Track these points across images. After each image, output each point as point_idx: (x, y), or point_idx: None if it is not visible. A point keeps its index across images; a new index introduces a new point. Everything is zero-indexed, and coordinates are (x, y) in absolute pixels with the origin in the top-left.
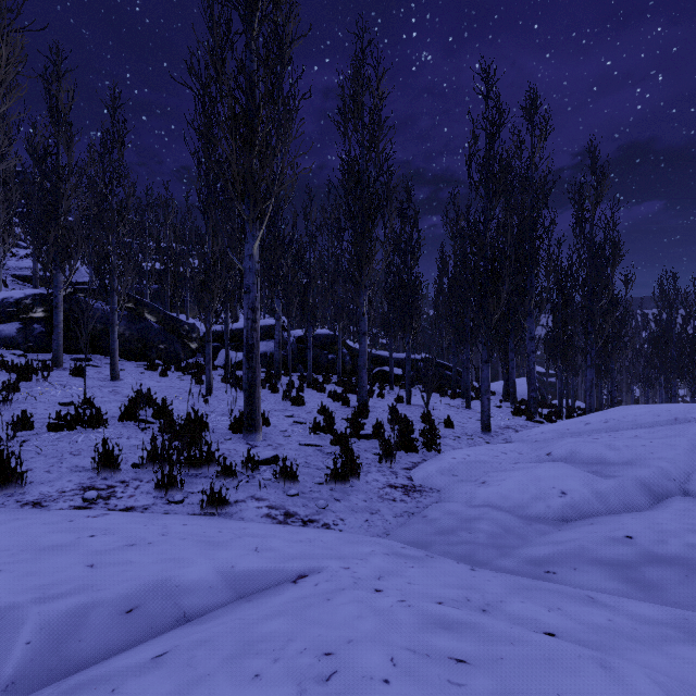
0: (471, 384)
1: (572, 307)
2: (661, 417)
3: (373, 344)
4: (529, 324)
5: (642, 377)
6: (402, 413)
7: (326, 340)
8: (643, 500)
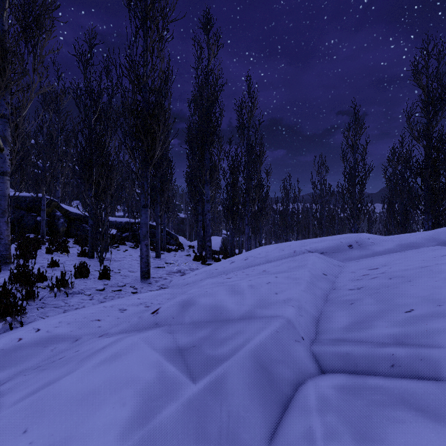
0: (178, 241)
1: (237, 184)
2: (285, 251)
3: (19, 187)
4: (206, 190)
5: (275, 233)
6: (66, 267)
7: (34, 203)
8: (257, 424)
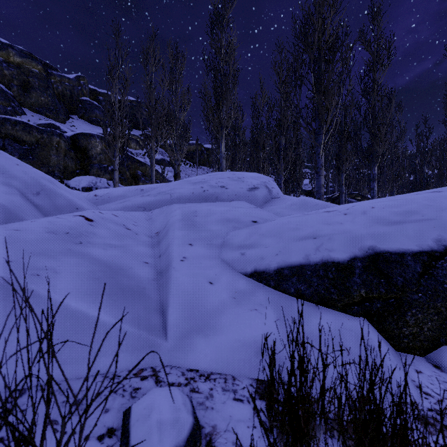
0: None
1: None
2: None
3: None
4: None
5: None
6: None
7: None
8: None
